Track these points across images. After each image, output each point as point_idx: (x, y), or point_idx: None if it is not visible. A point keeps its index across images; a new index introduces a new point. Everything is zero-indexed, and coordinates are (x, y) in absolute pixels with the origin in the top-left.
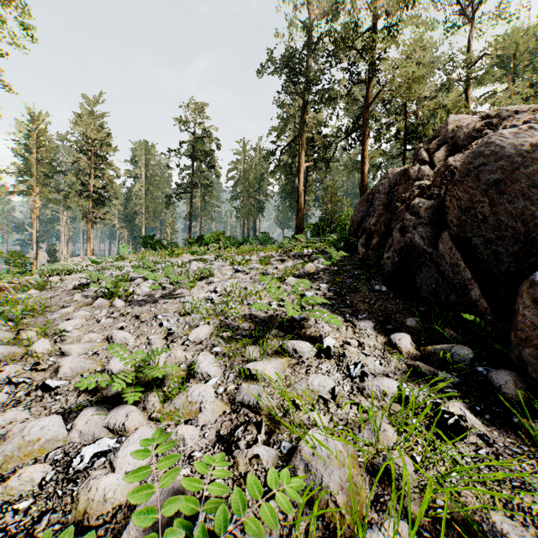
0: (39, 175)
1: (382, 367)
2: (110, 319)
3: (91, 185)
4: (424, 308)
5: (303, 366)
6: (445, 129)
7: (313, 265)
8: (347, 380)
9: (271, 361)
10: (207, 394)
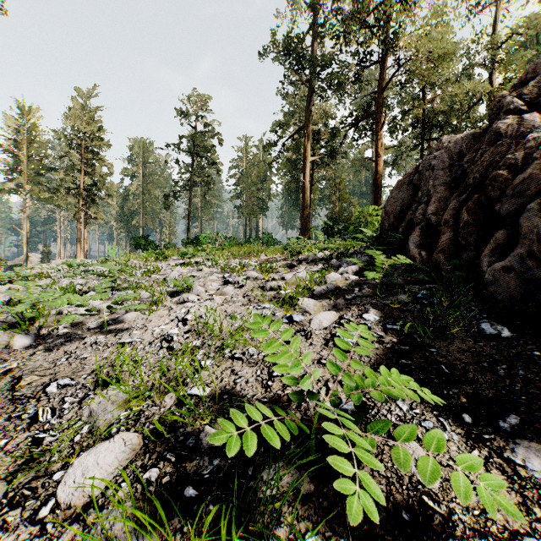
0: (30, 172)
1: None
2: None
3: (81, 182)
4: None
5: None
6: None
7: (340, 275)
8: None
9: None
10: None
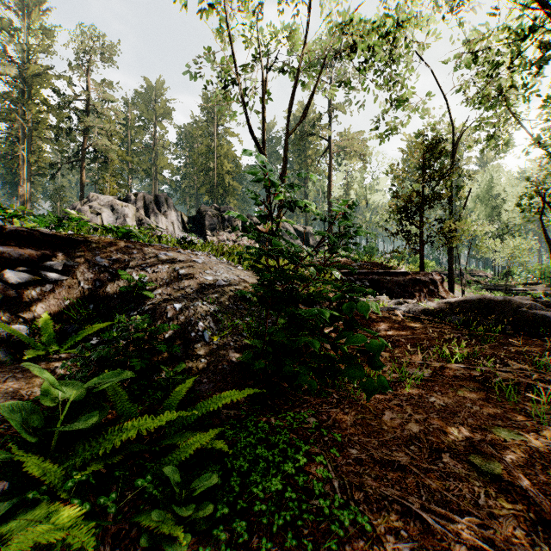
0: None
1: None
2: None
3: None
4: None
5: None
6: (89, 196)
7: None
8: None
9: None
10: None
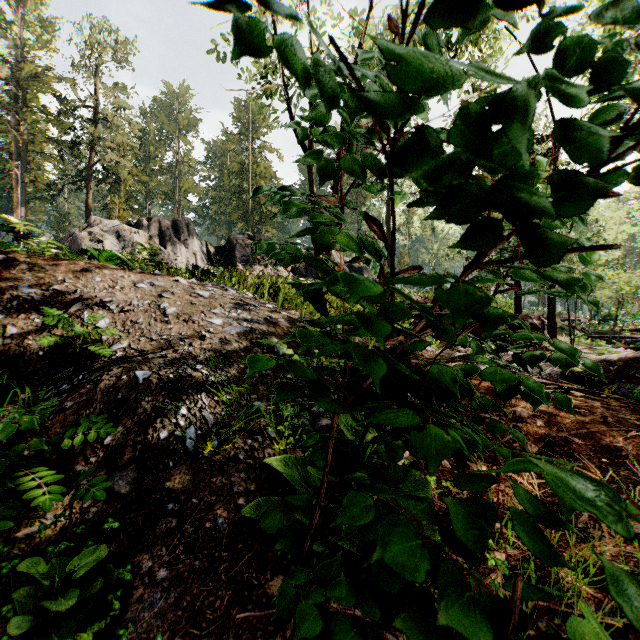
0: None
1: None
2: None
3: None
4: None
5: None
6: (90, 220)
7: None
8: None
9: None
10: None
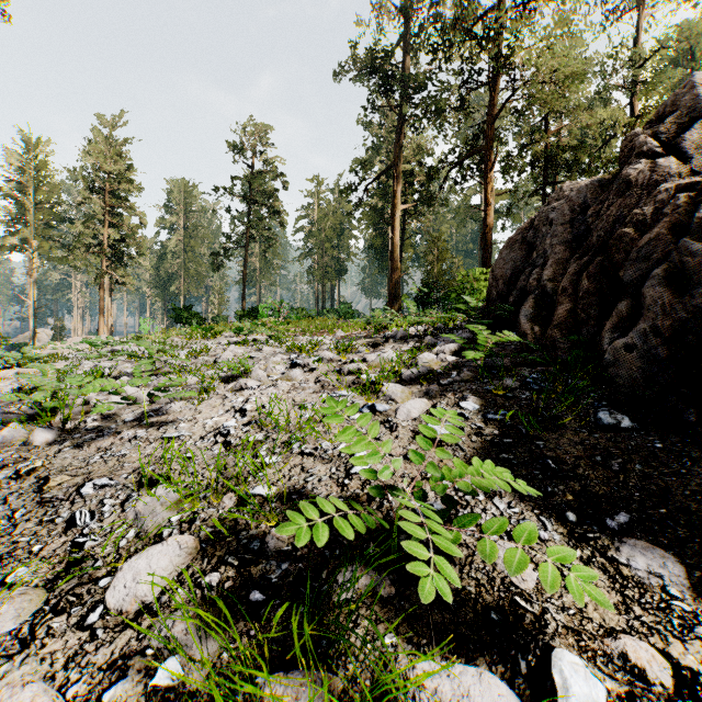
0: (38, 224)
1: None
2: None
3: (104, 236)
4: None
5: None
6: (690, 94)
7: (435, 356)
8: None
9: None
10: None
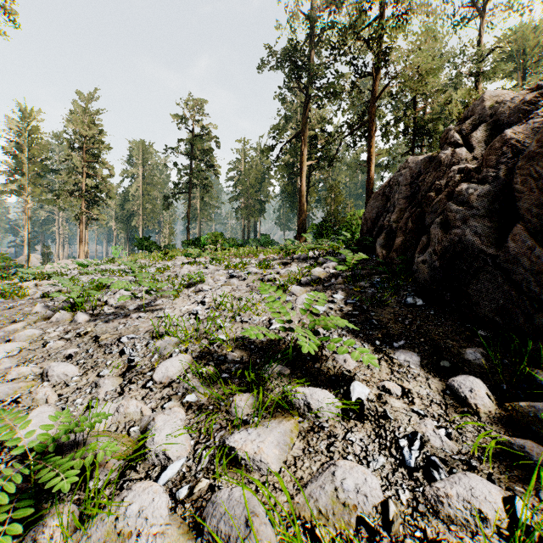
0: (31, 174)
1: (454, 443)
2: (62, 341)
3: (84, 184)
4: (485, 333)
5: (321, 436)
6: (481, 106)
7: (323, 269)
8: (401, 473)
9: (271, 430)
10: (153, 513)
